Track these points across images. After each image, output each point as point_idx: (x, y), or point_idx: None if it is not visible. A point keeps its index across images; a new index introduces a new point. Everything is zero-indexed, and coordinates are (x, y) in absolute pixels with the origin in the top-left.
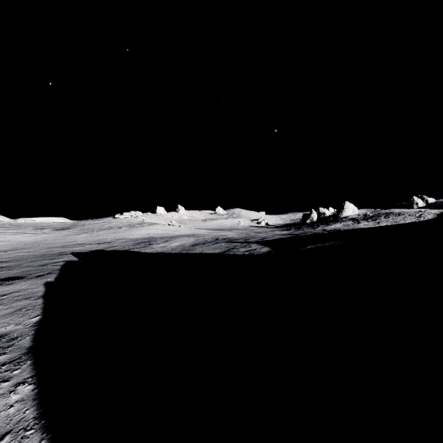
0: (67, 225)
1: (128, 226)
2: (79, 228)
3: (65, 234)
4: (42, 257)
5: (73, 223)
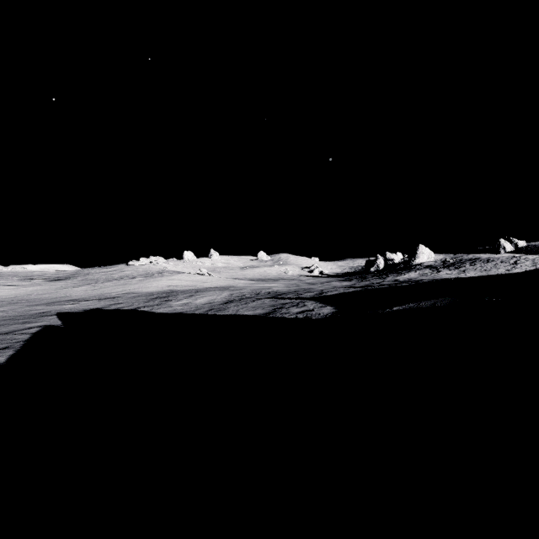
0: (65, 274)
1: (144, 276)
2: (81, 278)
3: (60, 287)
4: (13, 319)
5: (73, 272)
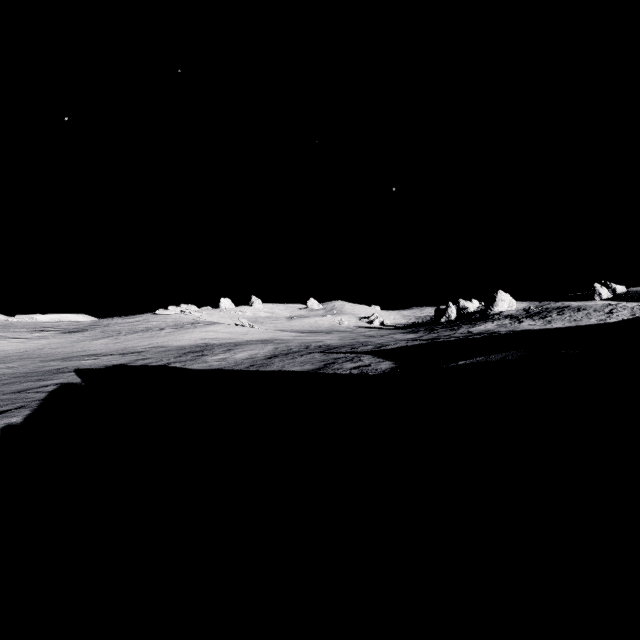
0: (82, 325)
1: (173, 327)
2: (100, 330)
3: (76, 340)
4: (25, 376)
5: (91, 323)
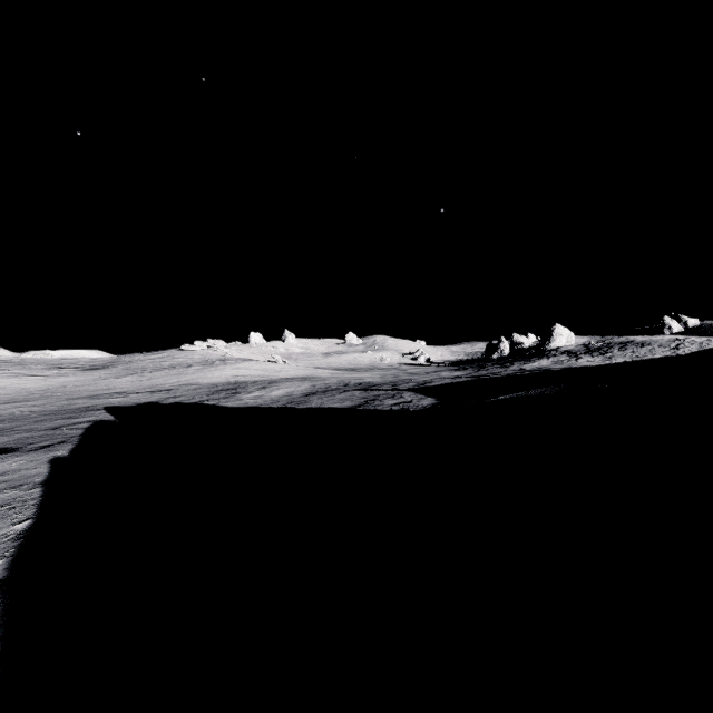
0: (102, 362)
1: (202, 364)
2: (122, 367)
3: (98, 377)
4: (55, 414)
5: (112, 359)
